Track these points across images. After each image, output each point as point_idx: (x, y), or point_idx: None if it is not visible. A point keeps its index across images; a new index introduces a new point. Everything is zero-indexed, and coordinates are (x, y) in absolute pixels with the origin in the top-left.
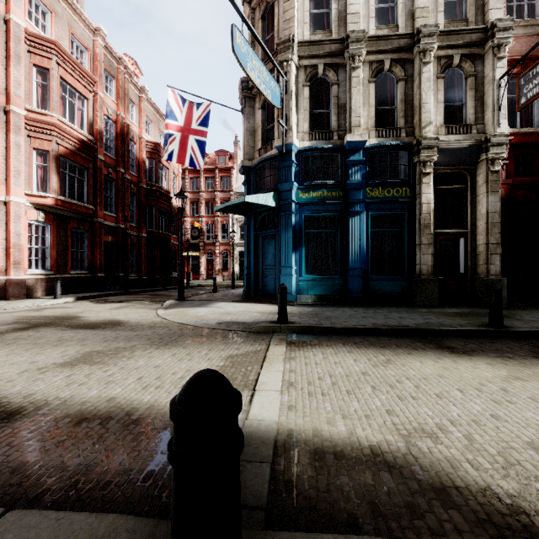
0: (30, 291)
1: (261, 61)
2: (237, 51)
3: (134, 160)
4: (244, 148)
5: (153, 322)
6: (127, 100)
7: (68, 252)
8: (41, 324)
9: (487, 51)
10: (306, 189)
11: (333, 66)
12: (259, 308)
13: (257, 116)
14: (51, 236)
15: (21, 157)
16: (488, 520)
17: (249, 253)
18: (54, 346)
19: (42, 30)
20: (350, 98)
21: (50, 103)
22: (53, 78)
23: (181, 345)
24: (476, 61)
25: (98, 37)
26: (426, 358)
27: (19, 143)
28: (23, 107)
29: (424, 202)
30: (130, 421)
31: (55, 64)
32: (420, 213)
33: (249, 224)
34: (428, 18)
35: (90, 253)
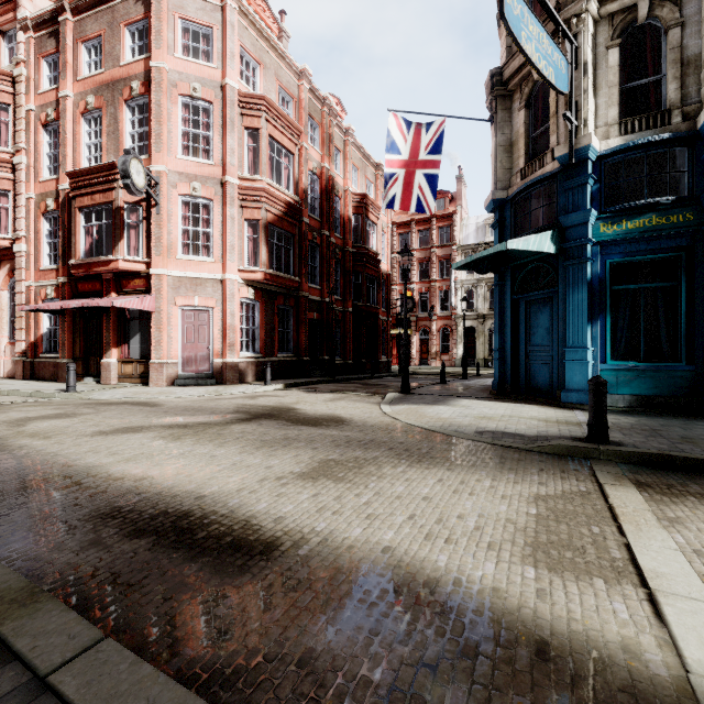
0: (242, 376)
1: (540, 25)
2: (507, 16)
3: (338, 219)
4: (495, 173)
5: (383, 423)
6: (332, 148)
7: (275, 332)
8: (261, 415)
9: None
10: (613, 217)
11: None
12: (533, 412)
13: (516, 121)
14: (260, 314)
15: (235, 231)
16: None
17: (503, 328)
18: (283, 447)
19: (252, 89)
20: None
21: (259, 166)
22: (262, 138)
23: (442, 465)
24: None
25: (304, 80)
26: None
27: (233, 216)
28: (236, 176)
29: None
30: (436, 605)
31: (264, 122)
32: None
33: (503, 284)
34: None
35: (295, 332)
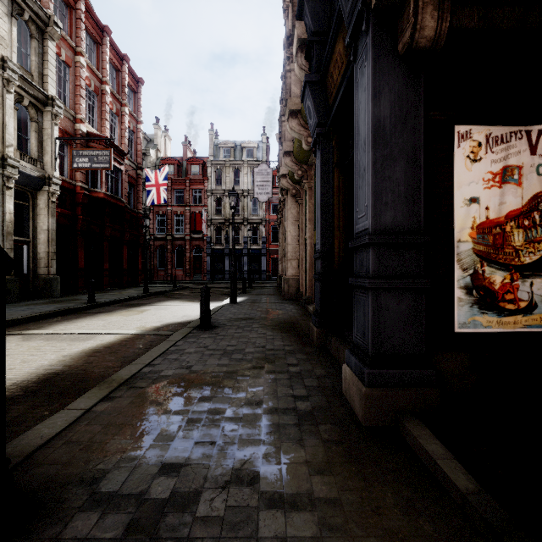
0: None
1: None
2: None
3: None
4: None
5: None
6: None
7: None
8: None
9: (46, 111)
10: None
11: None
12: None
13: None
14: None
15: None
16: (189, 322)
17: None
18: None
19: None
20: None
21: None
22: None
23: None
24: (39, 112)
25: None
26: (108, 315)
27: None
28: None
29: (7, 212)
30: (106, 348)
31: None
32: (4, 220)
33: None
34: (7, 50)
35: None
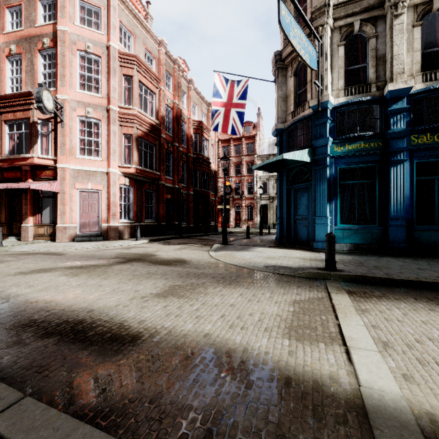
0: (121, 235)
1: (301, 29)
2: (282, 23)
3: (184, 136)
4: (277, 113)
5: (210, 263)
6: (180, 91)
7: (143, 206)
8: (133, 259)
9: None
10: (341, 142)
11: (371, 19)
12: (297, 254)
13: (289, 83)
14: (133, 195)
15: (116, 141)
16: None
17: (282, 205)
18: (146, 278)
19: (128, 50)
20: (392, 47)
21: (132, 100)
22: (134, 82)
23: (243, 286)
24: None
25: (162, 47)
26: None
27: (115, 131)
28: (117, 105)
29: None
30: (232, 363)
31: (135, 72)
32: None
33: (282, 179)
34: None
35: (156, 207)
